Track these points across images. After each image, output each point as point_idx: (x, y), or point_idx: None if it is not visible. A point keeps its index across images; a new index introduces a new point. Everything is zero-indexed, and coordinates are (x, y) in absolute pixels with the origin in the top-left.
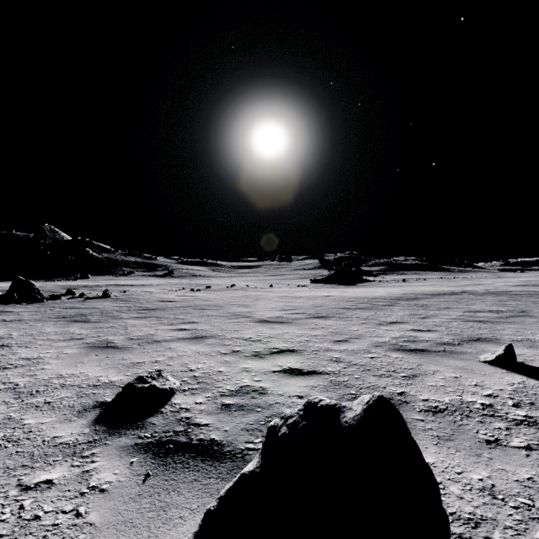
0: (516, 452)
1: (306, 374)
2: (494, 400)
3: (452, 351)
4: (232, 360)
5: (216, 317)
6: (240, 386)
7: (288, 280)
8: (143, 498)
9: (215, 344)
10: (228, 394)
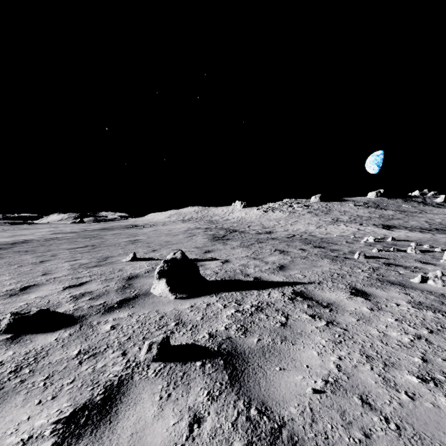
0: None
1: (83, 284)
2: (151, 266)
3: (110, 262)
4: (7, 301)
5: None
6: (69, 297)
7: None
8: (145, 306)
9: None
10: (76, 299)
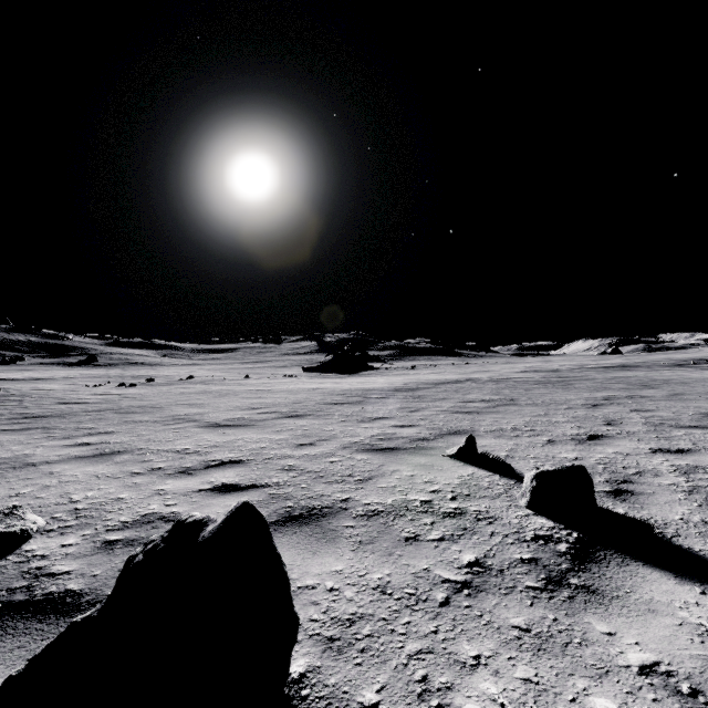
0: (428, 545)
1: (243, 489)
2: (436, 495)
3: (423, 447)
4: (144, 482)
5: (147, 424)
6: (142, 514)
7: (274, 368)
8: None
9: (127, 462)
10: (119, 527)
